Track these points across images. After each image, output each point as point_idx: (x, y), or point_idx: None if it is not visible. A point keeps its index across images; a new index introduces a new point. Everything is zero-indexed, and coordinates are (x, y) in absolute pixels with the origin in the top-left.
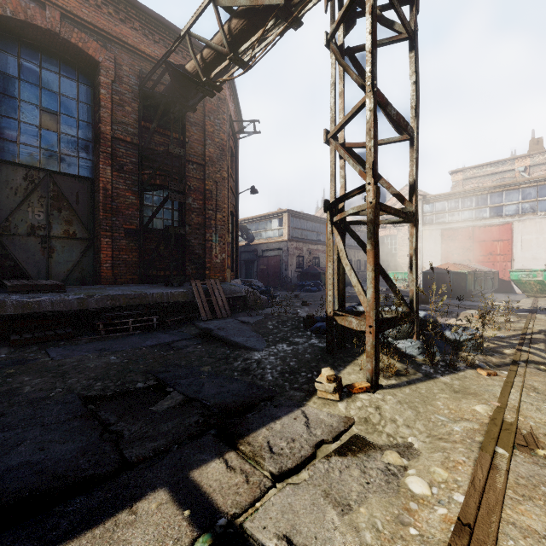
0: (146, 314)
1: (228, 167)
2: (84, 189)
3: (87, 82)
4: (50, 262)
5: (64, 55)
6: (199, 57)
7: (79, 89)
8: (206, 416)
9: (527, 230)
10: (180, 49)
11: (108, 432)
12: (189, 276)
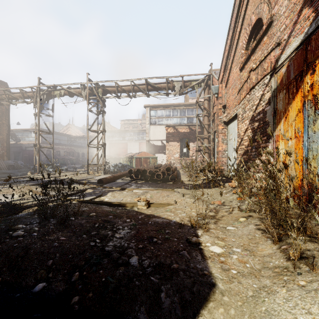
0: None
1: (5, 118)
2: None
3: None
4: None
5: None
6: None
7: None
8: (6, 177)
9: (131, 145)
10: None
11: None
12: None
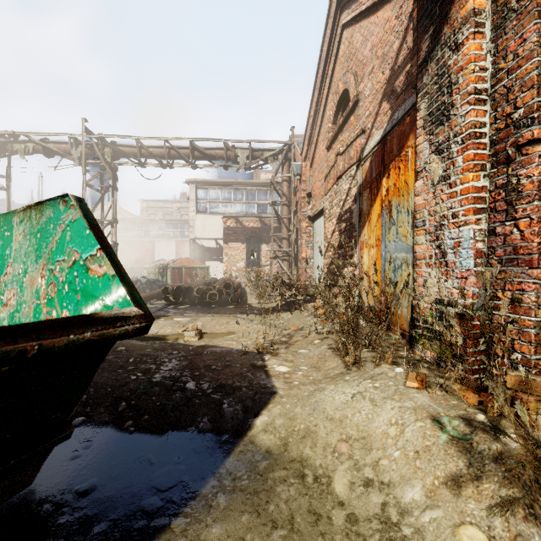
0: None
1: None
2: None
3: None
4: None
5: None
6: None
7: None
8: None
9: (161, 246)
10: None
11: None
12: None
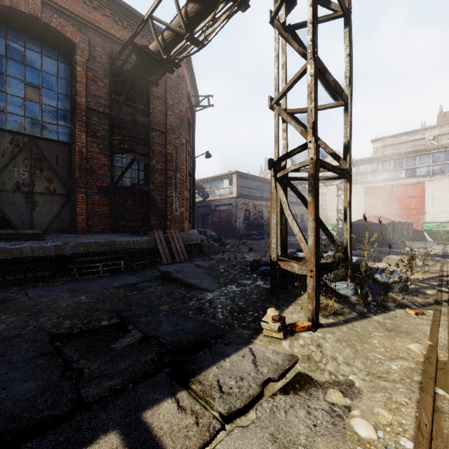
0: (115, 259)
1: (186, 135)
2: (63, 152)
3: (65, 61)
4: (33, 214)
5: (45, 37)
6: (160, 38)
7: (59, 66)
8: (162, 354)
9: (437, 188)
10: (145, 34)
11: (70, 369)
12: (153, 227)
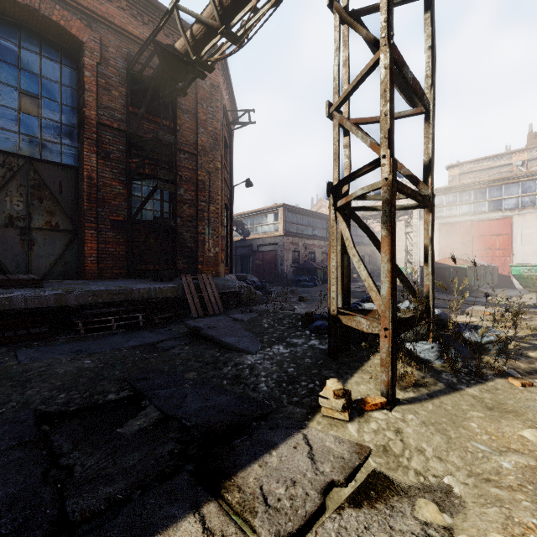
0: (132, 311)
1: (221, 157)
2: (68, 178)
3: (71, 64)
4: (30, 255)
5: (45, 34)
6: (188, 34)
7: (62, 71)
8: (184, 443)
9: (527, 224)
10: (171, 32)
11: (56, 466)
12: (181, 271)
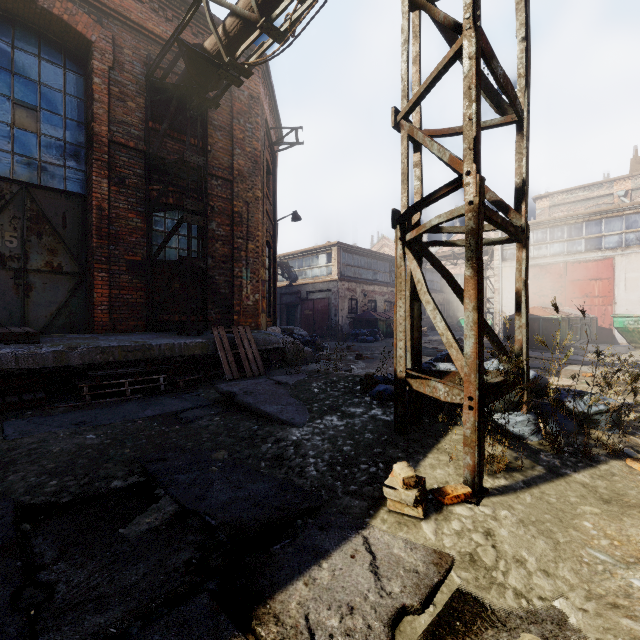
0: (151, 372)
1: (262, 185)
2: (74, 209)
3: (77, 69)
4: (27, 303)
5: (45, 32)
6: (220, 30)
7: (67, 77)
8: (206, 550)
9: (632, 267)
10: (200, 31)
11: (33, 584)
12: (213, 323)
